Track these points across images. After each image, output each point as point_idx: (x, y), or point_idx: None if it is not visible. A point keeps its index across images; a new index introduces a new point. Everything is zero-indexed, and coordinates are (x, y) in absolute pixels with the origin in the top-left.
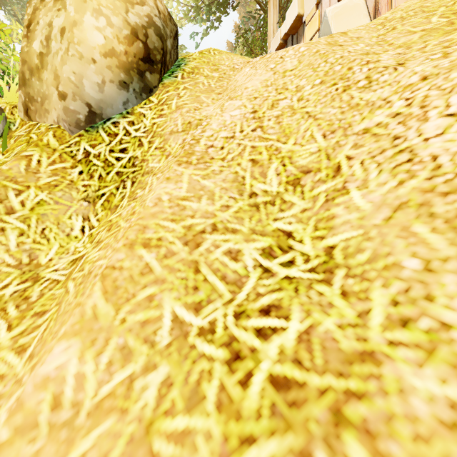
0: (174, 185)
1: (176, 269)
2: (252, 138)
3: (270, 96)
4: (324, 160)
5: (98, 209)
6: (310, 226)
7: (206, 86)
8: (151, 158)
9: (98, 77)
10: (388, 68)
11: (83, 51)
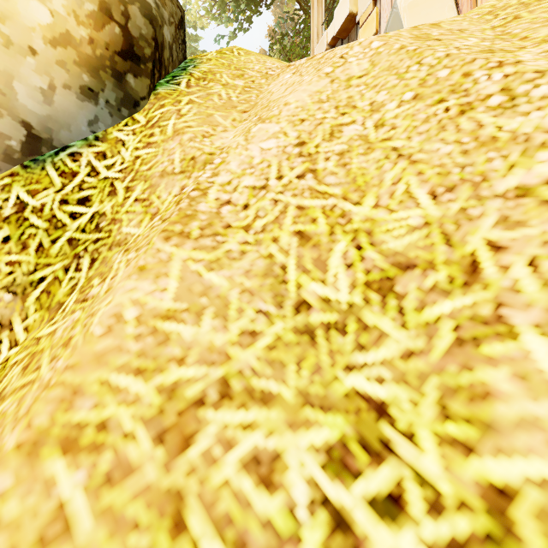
0: (152, 283)
1: (129, 522)
2: (298, 191)
3: (328, 118)
4: (440, 245)
5: (30, 307)
6: (428, 401)
7: (224, 100)
8: (127, 217)
9: (41, 78)
10: (545, 74)
11: (12, 32)
